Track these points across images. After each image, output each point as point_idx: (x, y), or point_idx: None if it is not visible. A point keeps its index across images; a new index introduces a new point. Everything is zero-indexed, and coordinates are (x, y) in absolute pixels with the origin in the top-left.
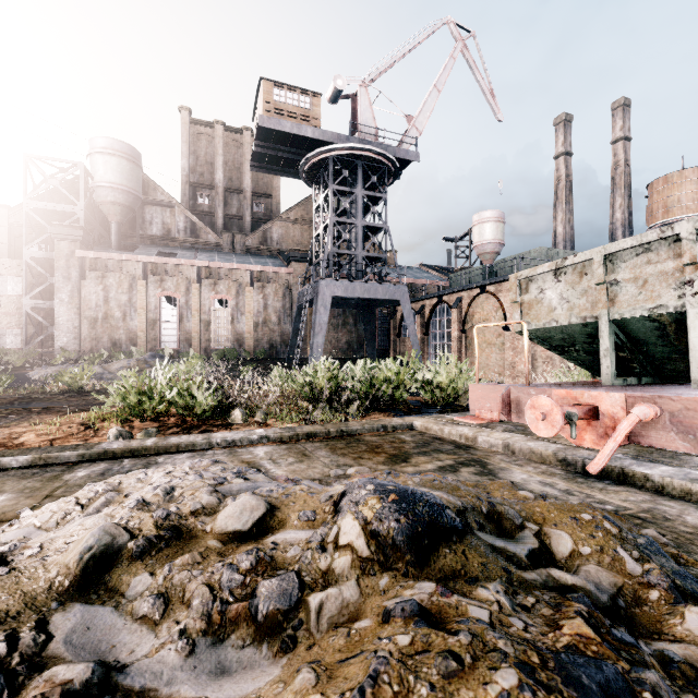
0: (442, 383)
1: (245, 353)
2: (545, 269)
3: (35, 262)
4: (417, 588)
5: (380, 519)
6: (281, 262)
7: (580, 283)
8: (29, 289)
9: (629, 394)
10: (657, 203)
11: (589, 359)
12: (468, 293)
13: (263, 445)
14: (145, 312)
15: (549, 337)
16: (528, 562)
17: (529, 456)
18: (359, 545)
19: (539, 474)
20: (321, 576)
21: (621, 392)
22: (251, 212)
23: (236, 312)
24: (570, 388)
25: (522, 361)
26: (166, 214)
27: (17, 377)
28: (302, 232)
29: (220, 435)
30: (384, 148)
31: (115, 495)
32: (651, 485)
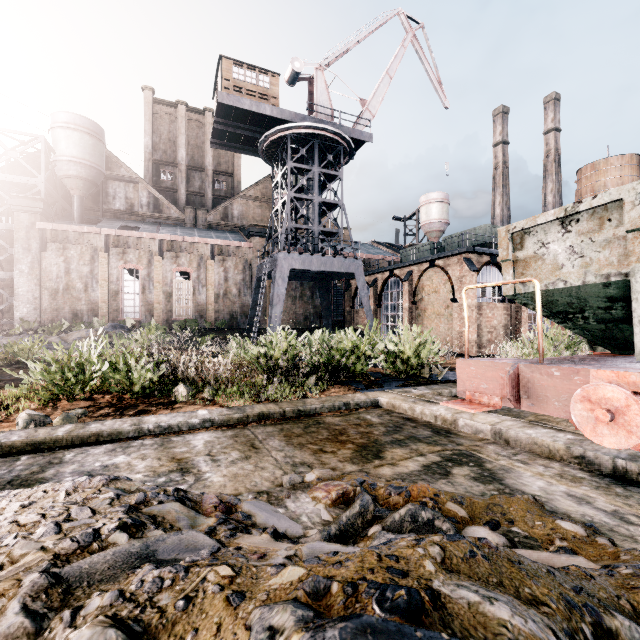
0: (404, 354)
1: (206, 324)
2: (549, 218)
3: None
4: None
5: None
6: (242, 237)
7: (602, 231)
8: None
9: None
10: (585, 187)
11: (599, 328)
12: (418, 267)
13: (205, 431)
14: (107, 283)
15: (549, 302)
16: None
17: (530, 448)
18: None
19: (558, 480)
20: None
21: None
22: (213, 189)
23: (197, 284)
24: (617, 368)
25: (470, 331)
26: (129, 189)
27: None
28: (262, 209)
29: (154, 419)
30: (339, 129)
31: None
32: None
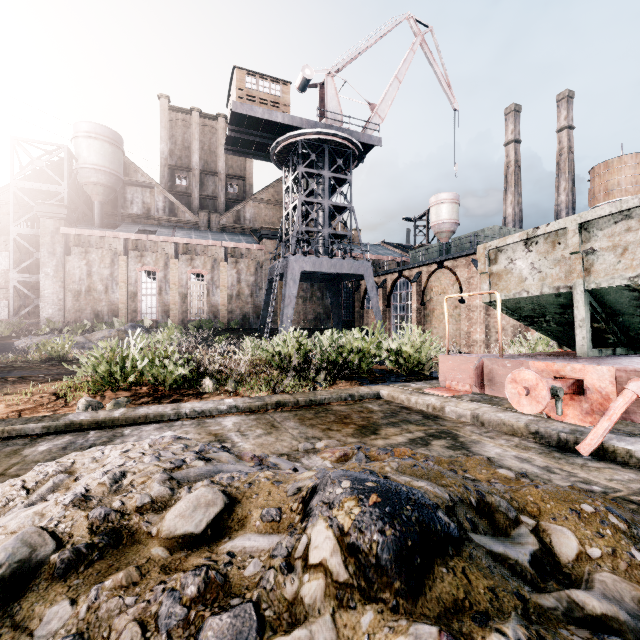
0: (406, 352)
1: (220, 324)
2: (516, 239)
3: (22, 238)
4: (412, 635)
5: (359, 529)
6: (254, 239)
7: (553, 252)
8: (17, 264)
9: (619, 367)
10: (598, 186)
11: (559, 329)
12: (427, 268)
13: (232, 415)
14: (126, 285)
15: (518, 308)
16: (533, 572)
17: (499, 427)
18: (334, 565)
19: (513, 448)
20: (286, 608)
21: (608, 365)
22: (225, 193)
23: (211, 285)
24: (549, 360)
25: (477, 331)
26: (146, 194)
27: (3, 347)
28: (273, 212)
29: (189, 405)
30: (349, 134)
31: (64, 478)
32: (635, 462)
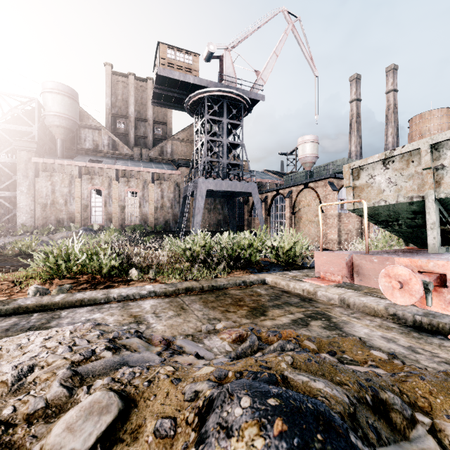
0: (284, 248)
1: (149, 228)
2: (375, 159)
3: (4, 165)
4: None
5: None
6: (173, 167)
7: (408, 168)
8: None
9: None
10: (415, 131)
11: (409, 231)
12: (296, 188)
13: (151, 298)
14: (80, 200)
15: (376, 214)
16: None
17: (362, 309)
18: None
19: (378, 328)
20: None
21: None
22: (153, 134)
23: (142, 200)
24: (412, 257)
25: (332, 233)
26: (95, 134)
27: None
28: (187, 148)
29: (117, 291)
30: (241, 92)
31: None
32: None
